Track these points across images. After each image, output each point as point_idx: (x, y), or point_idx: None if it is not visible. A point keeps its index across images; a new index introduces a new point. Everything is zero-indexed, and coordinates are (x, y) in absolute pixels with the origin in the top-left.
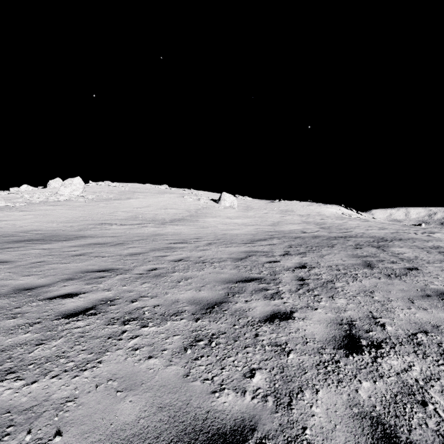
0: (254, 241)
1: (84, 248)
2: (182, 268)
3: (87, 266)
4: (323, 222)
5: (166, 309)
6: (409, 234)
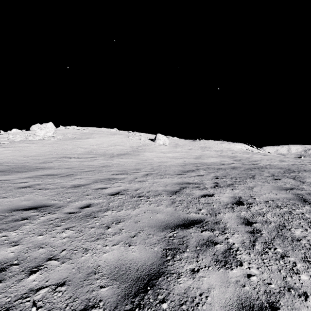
0: (184, 172)
1: (36, 179)
2: (117, 205)
3: (21, 202)
4: (234, 156)
5: (71, 294)
6: (307, 165)
